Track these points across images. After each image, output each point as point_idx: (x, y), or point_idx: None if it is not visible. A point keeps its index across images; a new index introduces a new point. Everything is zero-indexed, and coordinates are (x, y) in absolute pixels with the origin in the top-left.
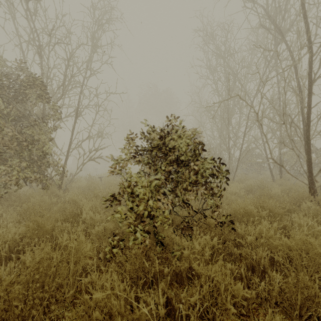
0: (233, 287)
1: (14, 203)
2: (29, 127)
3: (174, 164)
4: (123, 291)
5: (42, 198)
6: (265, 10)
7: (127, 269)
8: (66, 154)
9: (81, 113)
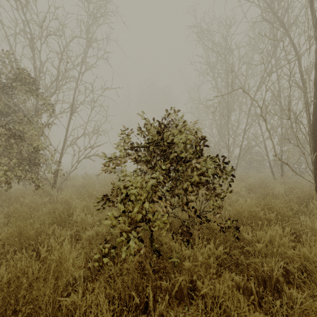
0: (249, 316)
1: (3, 204)
2: (20, 123)
3: (173, 162)
4: (113, 311)
5: (32, 198)
6: (266, 3)
7: (118, 286)
8: (61, 151)
9: (76, 109)
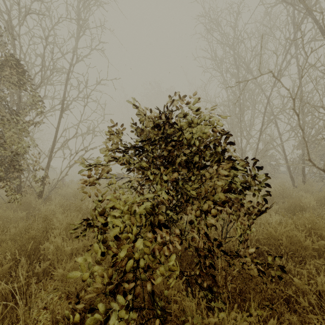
0: None
1: None
2: None
3: (185, 169)
4: None
5: (5, 213)
6: None
7: None
8: (49, 155)
9: (68, 106)
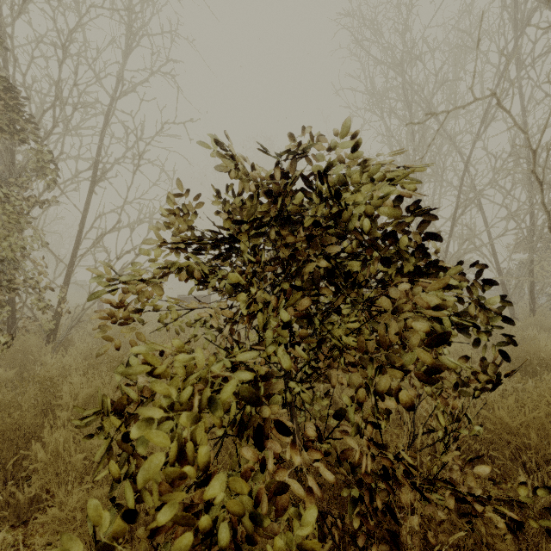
0: None
1: None
2: None
3: (329, 291)
4: None
5: None
6: None
7: None
8: (69, 261)
9: (105, 172)
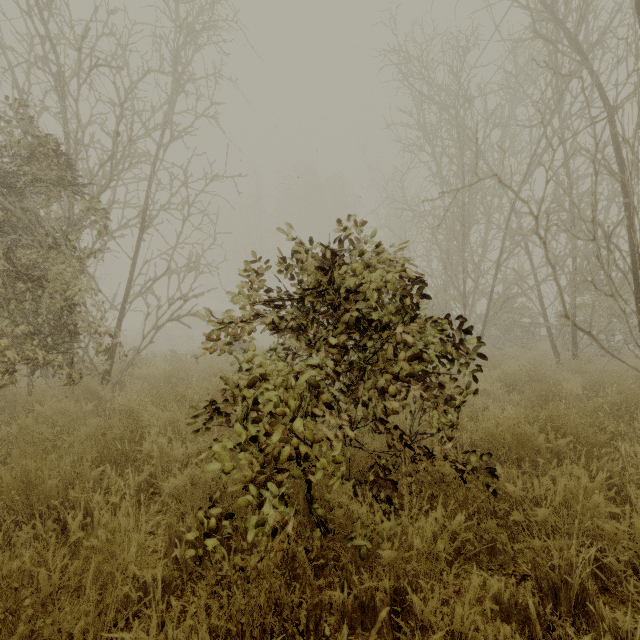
0: None
1: None
2: (35, 248)
3: (354, 331)
4: None
5: (60, 405)
6: (543, 2)
7: (237, 606)
8: (121, 307)
9: (152, 219)
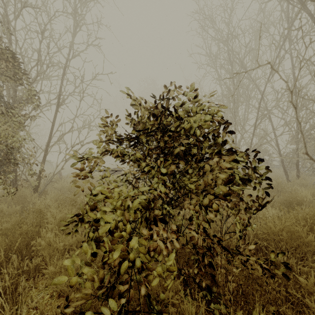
0: None
1: None
2: None
3: (182, 162)
4: None
5: None
6: None
7: None
8: (45, 149)
9: (64, 100)
